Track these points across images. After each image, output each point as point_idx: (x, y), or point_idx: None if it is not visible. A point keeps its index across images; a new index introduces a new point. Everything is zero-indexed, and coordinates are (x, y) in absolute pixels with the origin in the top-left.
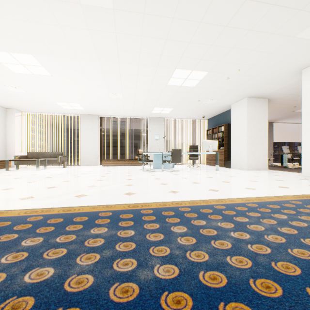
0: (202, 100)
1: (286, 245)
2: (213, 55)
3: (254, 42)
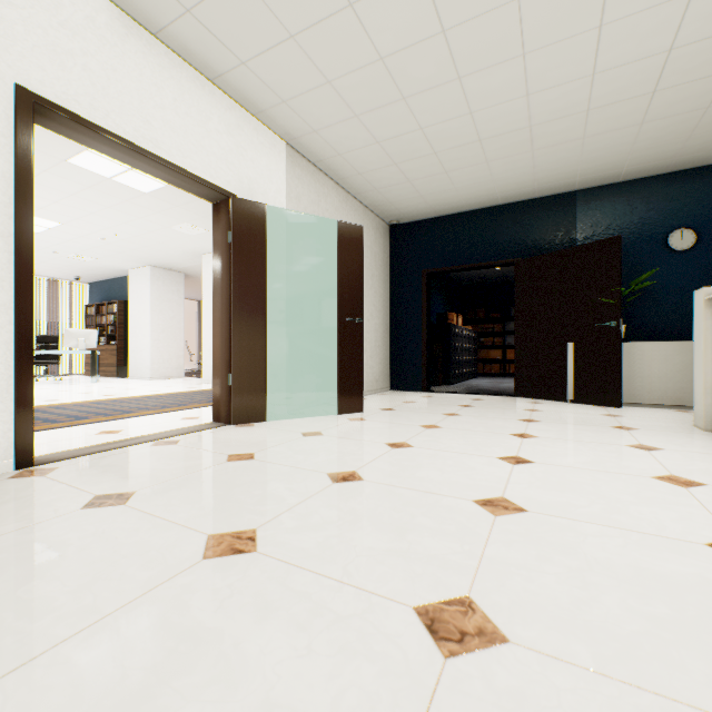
0: (64, 253)
1: (75, 413)
2: (65, 211)
3: (123, 217)
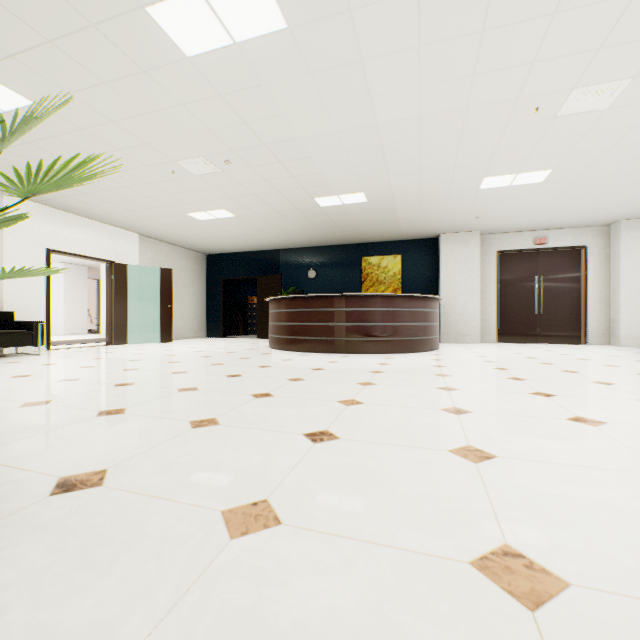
0: None
1: None
2: None
3: None
